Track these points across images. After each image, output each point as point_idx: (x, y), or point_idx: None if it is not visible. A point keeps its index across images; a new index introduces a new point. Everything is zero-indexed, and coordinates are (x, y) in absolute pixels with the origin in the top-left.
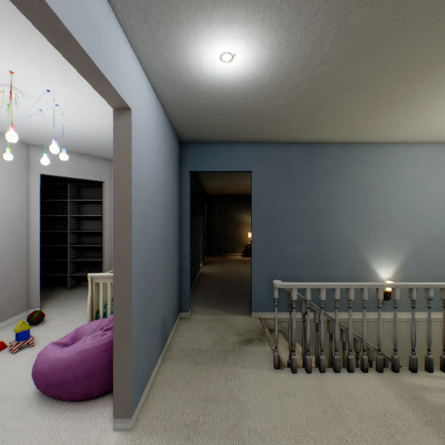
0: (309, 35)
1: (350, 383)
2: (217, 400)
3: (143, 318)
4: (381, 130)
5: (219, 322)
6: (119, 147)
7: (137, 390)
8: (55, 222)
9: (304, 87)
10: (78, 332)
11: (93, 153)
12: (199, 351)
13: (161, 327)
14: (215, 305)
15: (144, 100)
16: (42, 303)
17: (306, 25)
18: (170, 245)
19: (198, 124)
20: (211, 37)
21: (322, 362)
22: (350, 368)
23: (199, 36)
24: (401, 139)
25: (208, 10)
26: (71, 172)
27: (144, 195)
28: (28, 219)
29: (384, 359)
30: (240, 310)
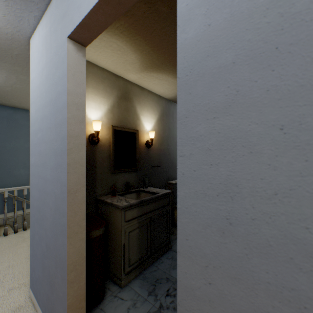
0: (2, 74)
1: None
2: None
3: None
4: None
5: None
6: None
7: None
8: None
9: (11, 88)
10: None
11: None
12: None
13: None
14: None
15: None
16: None
17: None
18: None
19: None
20: None
21: (25, 225)
22: None
23: None
24: None
25: None
26: None
27: None
28: None
29: None
30: None
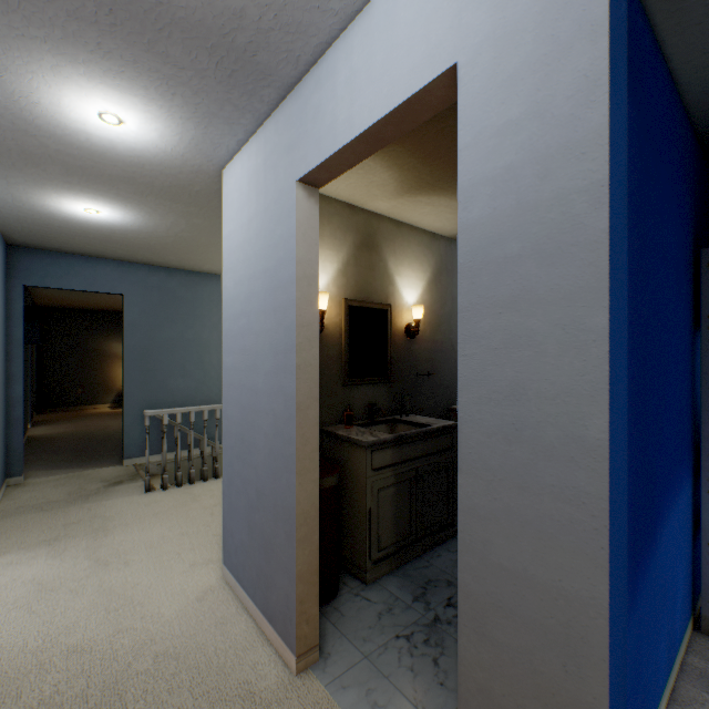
0: (168, 219)
1: (214, 484)
2: (81, 521)
3: None
4: None
5: (76, 478)
6: None
7: None
8: None
9: (174, 239)
10: None
11: None
12: (50, 503)
13: None
14: (67, 465)
15: None
16: None
17: (163, 215)
18: None
19: (46, 237)
20: (76, 200)
21: (193, 475)
22: (217, 476)
23: (64, 197)
24: None
25: (76, 191)
26: None
27: None
28: None
29: None
30: (108, 463)
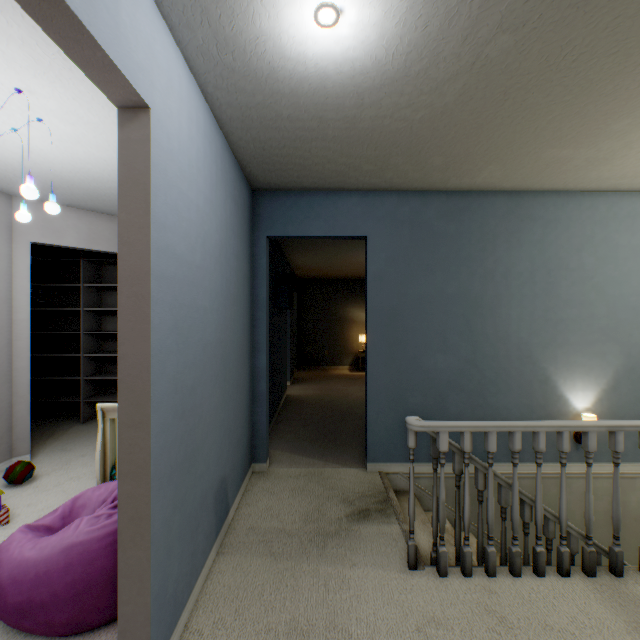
0: None
1: (541, 598)
2: (311, 633)
3: (178, 488)
4: (579, 168)
5: (314, 480)
6: (127, 177)
7: (164, 623)
8: (63, 319)
9: (461, 83)
10: (75, 505)
11: (116, 210)
12: (280, 533)
13: (216, 496)
14: (308, 450)
15: (179, 100)
16: (37, 446)
17: None
18: (233, 355)
19: (280, 158)
20: None
21: (491, 559)
22: (538, 569)
23: None
24: (608, 184)
25: None
26: (82, 239)
27: (181, 269)
28: (10, 314)
29: (596, 552)
30: (349, 458)
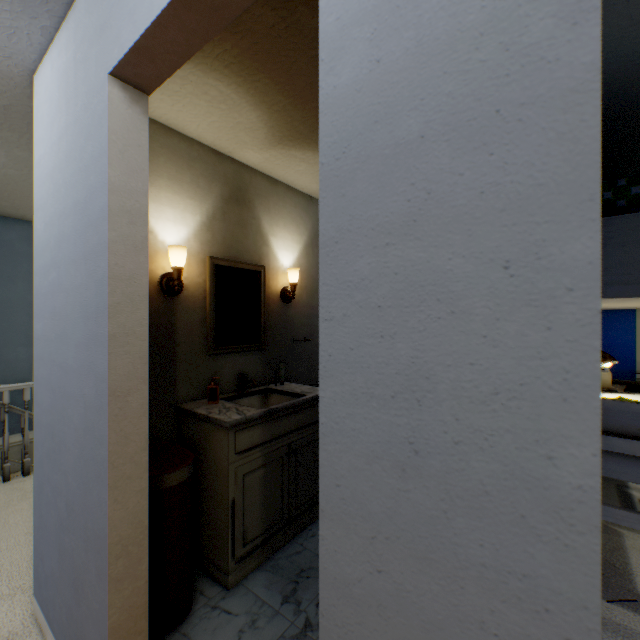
0: None
1: None
2: None
3: None
4: None
5: None
6: None
7: None
8: None
9: None
10: None
11: None
12: None
13: None
14: None
15: None
16: None
17: None
18: None
19: None
20: None
21: (27, 465)
22: None
23: None
24: None
25: None
26: None
27: None
28: None
29: None
30: None
